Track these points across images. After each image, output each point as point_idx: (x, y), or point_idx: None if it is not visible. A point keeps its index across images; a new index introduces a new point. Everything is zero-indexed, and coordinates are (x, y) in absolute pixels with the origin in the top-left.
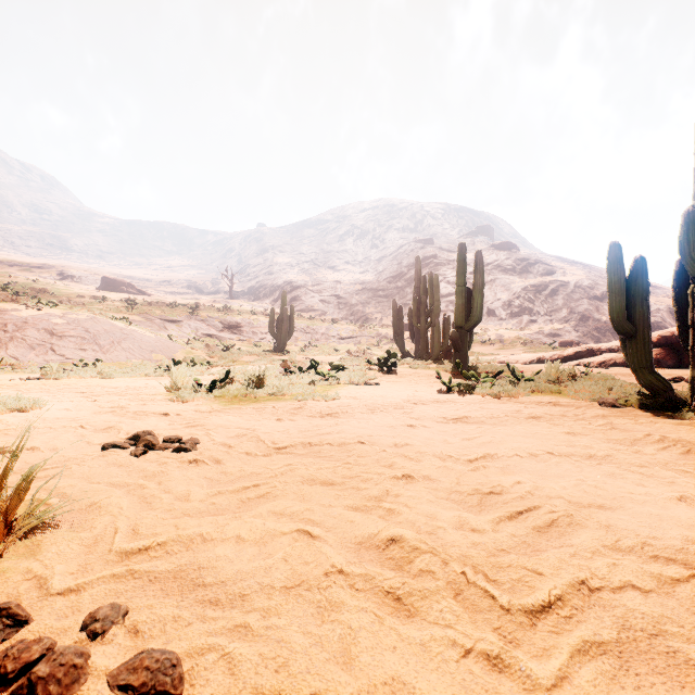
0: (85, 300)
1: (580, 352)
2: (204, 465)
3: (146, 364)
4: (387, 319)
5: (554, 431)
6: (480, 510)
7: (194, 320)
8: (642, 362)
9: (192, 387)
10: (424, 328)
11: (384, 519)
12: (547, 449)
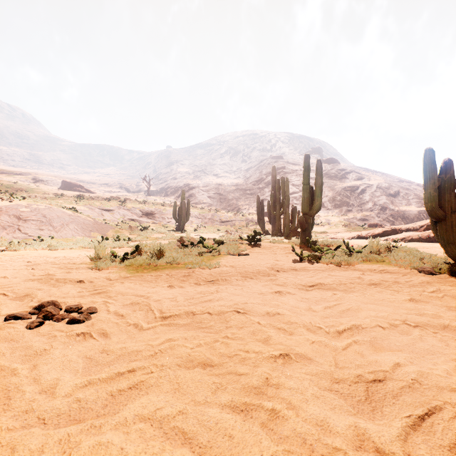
0: (49, 196)
1: (387, 231)
2: (91, 339)
3: (85, 239)
4: (252, 209)
5: (398, 298)
6: (372, 410)
7: (122, 210)
8: (450, 239)
9: (109, 258)
10: (278, 215)
11: (268, 428)
12: (402, 318)
